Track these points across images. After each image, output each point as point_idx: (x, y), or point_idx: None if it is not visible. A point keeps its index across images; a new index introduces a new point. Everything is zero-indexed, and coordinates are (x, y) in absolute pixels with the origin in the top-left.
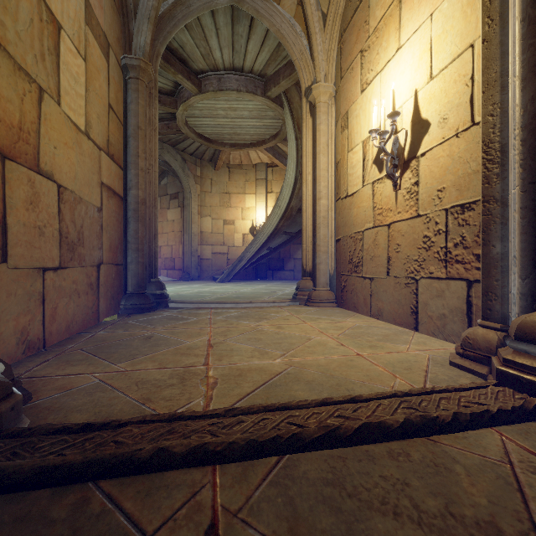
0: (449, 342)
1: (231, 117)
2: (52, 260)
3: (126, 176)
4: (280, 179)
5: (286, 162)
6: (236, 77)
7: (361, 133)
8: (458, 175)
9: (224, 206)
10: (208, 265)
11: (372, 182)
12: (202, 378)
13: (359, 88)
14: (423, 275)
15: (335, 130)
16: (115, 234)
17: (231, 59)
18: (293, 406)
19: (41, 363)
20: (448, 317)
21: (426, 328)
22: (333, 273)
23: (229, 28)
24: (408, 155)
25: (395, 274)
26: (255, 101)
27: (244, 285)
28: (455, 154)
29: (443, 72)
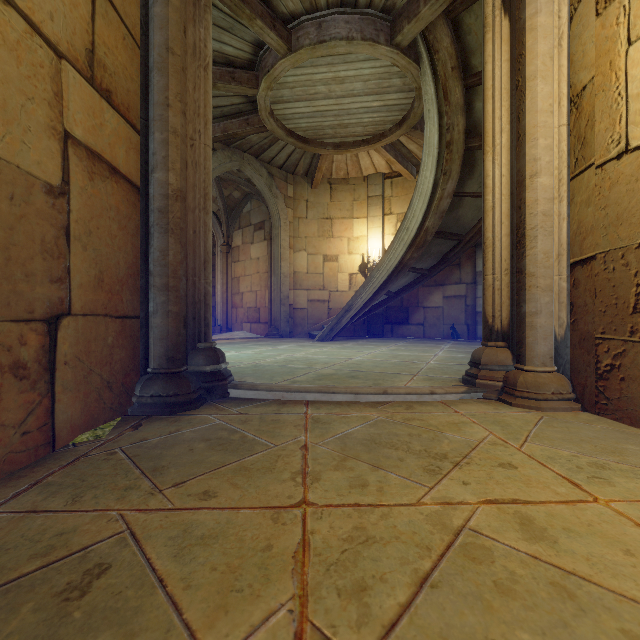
0: None
1: (336, 96)
2: None
3: (148, 147)
4: (402, 194)
5: (411, 168)
6: (346, 17)
7: None
8: None
9: (323, 236)
10: (303, 317)
11: None
12: None
13: None
14: None
15: (569, 25)
16: (115, 254)
17: None
18: None
19: None
20: None
21: None
22: (565, 334)
23: None
24: None
25: None
26: (373, 61)
27: (355, 346)
28: None
29: None
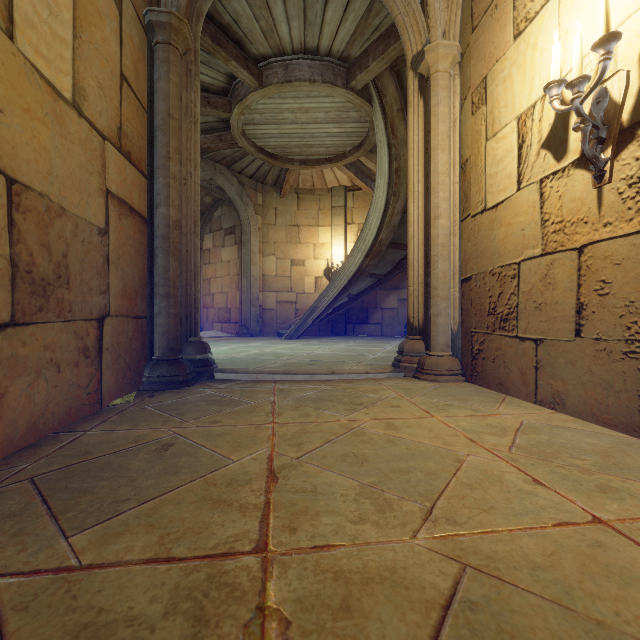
0: None
1: (301, 122)
2: None
3: (153, 188)
4: (363, 206)
5: (371, 183)
6: (309, 63)
7: (514, 104)
8: None
9: (291, 242)
10: (272, 317)
11: (539, 179)
12: (248, 621)
13: (511, 32)
14: None
15: (460, 113)
16: (132, 271)
17: (302, 36)
18: None
19: None
20: None
21: None
22: (457, 330)
23: None
24: (632, 116)
25: (597, 334)
26: (333, 97)
27: (319, 343)
28: None
29: None
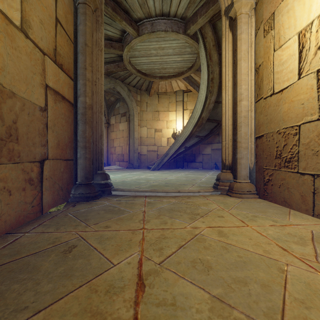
0: None
1: (160, 55)
2: None
3: (76, 86)
4: (192, 100)
5: (196, 88)
6: (164, 21)
7: (296, 25)
8: None
9: (155, 120)
10: (145, 159)
11: (316, 70)
12: None
13: None
14: None
15: (255, 38)
16: (64, 133)
17: (161, 6)
18: None
19: None
20: None
21: None
22: (253, 167)
23: None
24: None
25: None
26: (177, 40)
27: (169, 172)
28: None
29: None
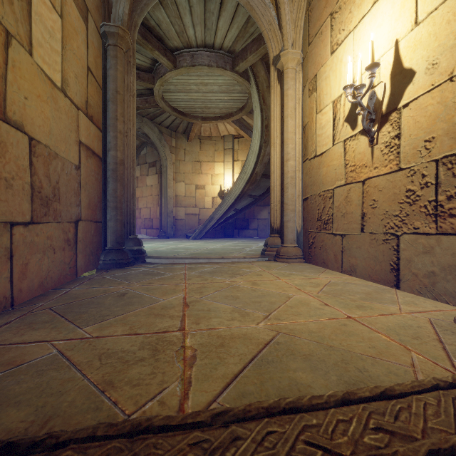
0: (440, 302)
1: (202, 92)
2: (22, 215)
3: (106, 138)
4: (245, 149)
5: (250, 133)
6: (207, 53)
7: (331, 94)
8: (453, 122)
9: (195, 173)
10: (182, 225)
11: (343, 140)
12: (177, 350)
13: (329, 50)
14: (406, 230)
15: (302, 95)
16: (94, 192)
17: (203, 37)
18: (305, 407)
19: (0, 326)
20: (439, 275)
21: (410, 286)
22: (300, 230)
23: (202, 5)
24: (386, 108)
25: (371, 230)
26: (224, 76)
27: (214, 242)
28: (448, 100)
29: (432, 15)
